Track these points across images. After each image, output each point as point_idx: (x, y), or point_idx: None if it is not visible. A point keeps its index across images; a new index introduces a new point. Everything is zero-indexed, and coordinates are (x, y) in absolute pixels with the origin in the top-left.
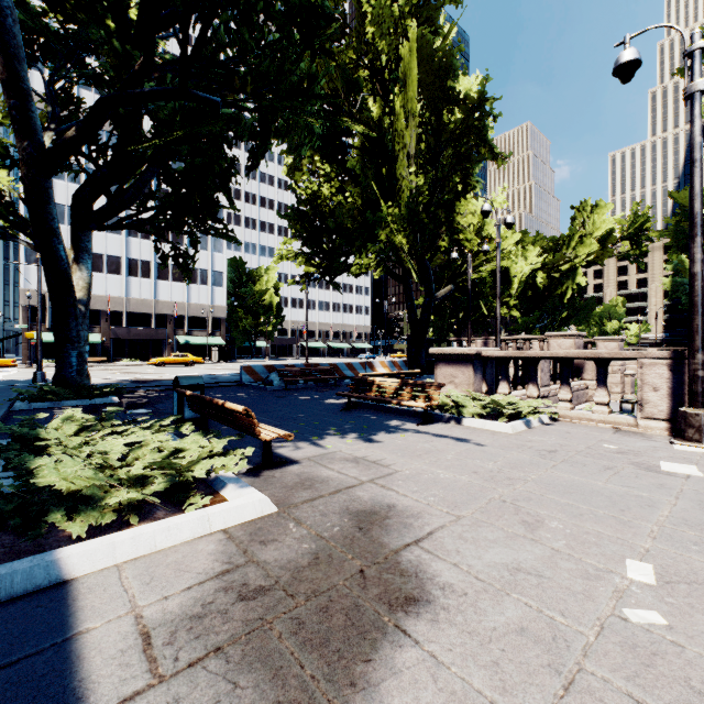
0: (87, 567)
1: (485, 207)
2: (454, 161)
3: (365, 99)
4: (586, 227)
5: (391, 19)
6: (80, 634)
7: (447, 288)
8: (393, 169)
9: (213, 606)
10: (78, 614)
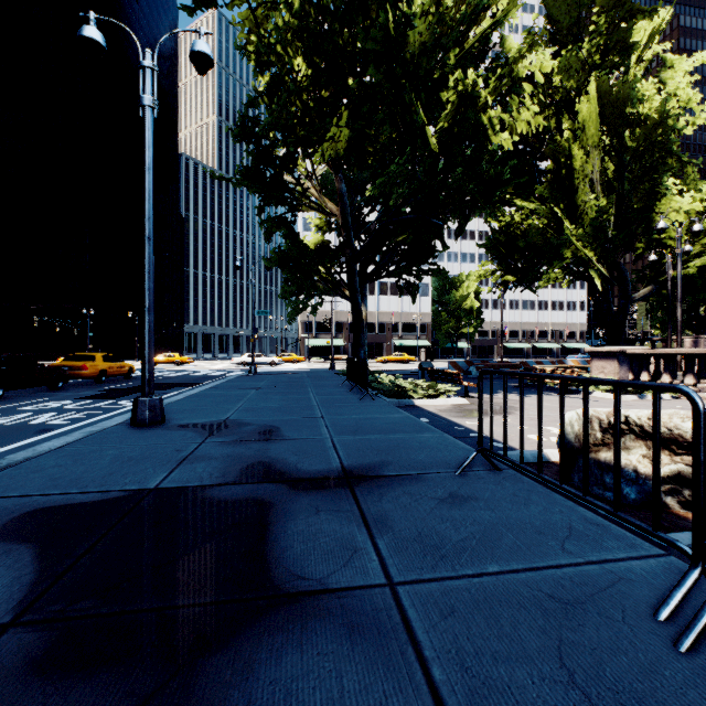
0: (419, 404)
1: (659, 225)
2: (642, 176)
3: (553, 135)
4: None
5: (575, 65)
6: (425, 409)
7: (646, 289)
8: (572, 201)
9: (452, 410)
10: (422, 407)
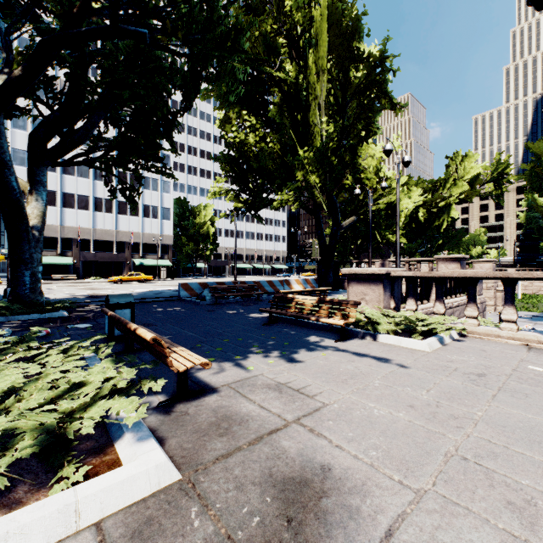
0: None
1: (387, 147)
2: (358, 111)
3: (283, 62)
4: (459, 172)
5: None
6: None
7: (350, 219)
8: (307, 117)
9: None
10: None
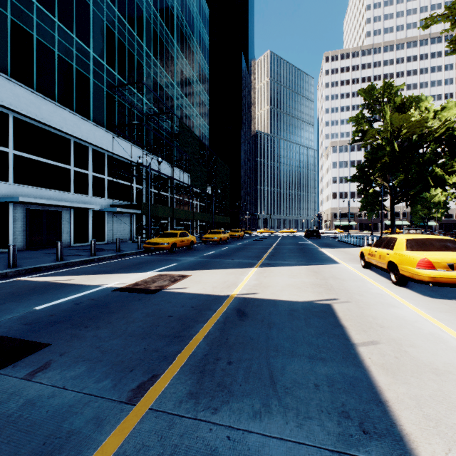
0: None
1: None
2: None
3: None
4: None
5: None
6: None
7: None
8: None
9: None
10: None
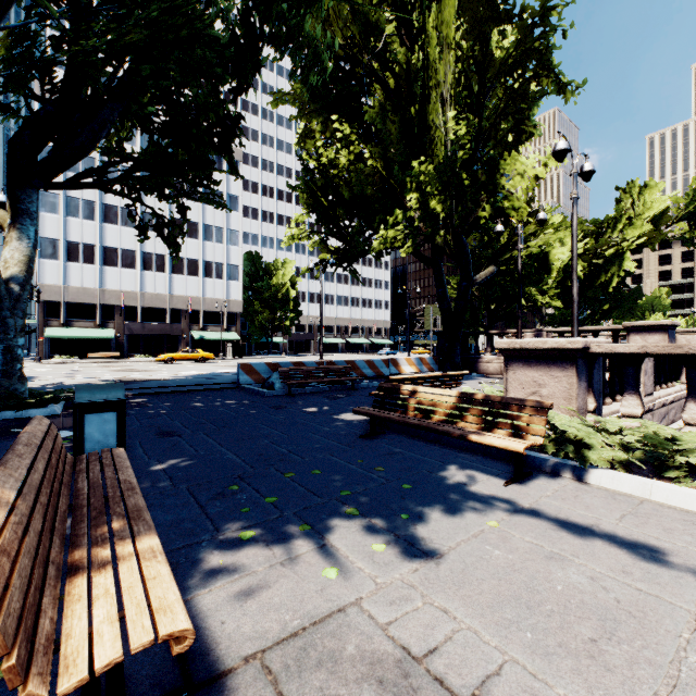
0: None
1: (560, 145)
2: (504, 103)
3: (389, 42)
4: (635, 207)
5: None
6: None
7: (488, 270)
8: (426, 112)
9: None
10: None
